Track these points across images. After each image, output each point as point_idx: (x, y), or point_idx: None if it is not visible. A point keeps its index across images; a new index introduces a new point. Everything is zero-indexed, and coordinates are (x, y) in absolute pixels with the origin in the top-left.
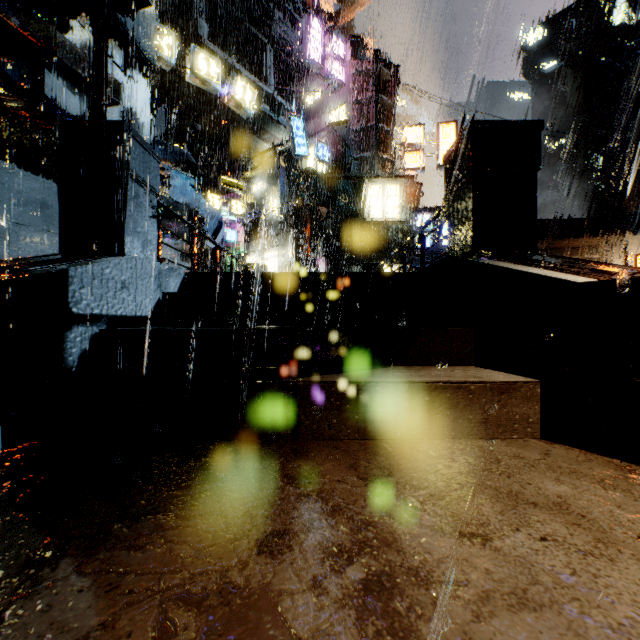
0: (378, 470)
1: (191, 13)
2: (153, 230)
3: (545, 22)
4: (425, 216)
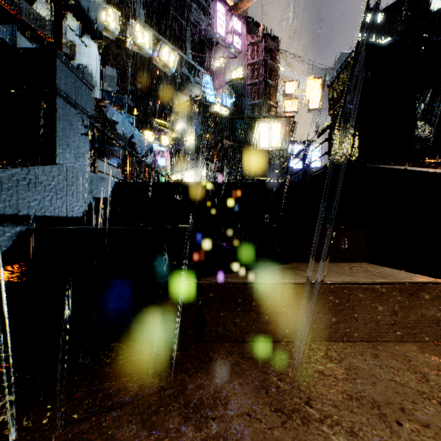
0: (293, 394)
1: (133, 5)
2: (85, 145)
3: (382, 10)
4: (299, 146)
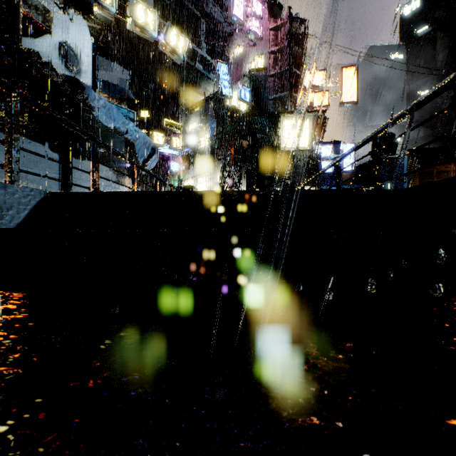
0: None
1: None
2: None
3: None
4: (328, 147)
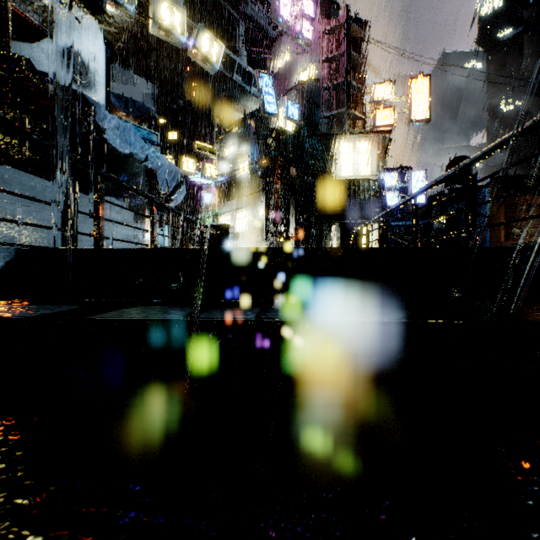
0: None
1: None
2: None
3: None
4: (393, 174)
